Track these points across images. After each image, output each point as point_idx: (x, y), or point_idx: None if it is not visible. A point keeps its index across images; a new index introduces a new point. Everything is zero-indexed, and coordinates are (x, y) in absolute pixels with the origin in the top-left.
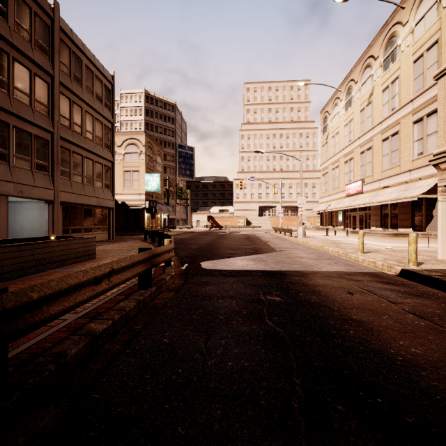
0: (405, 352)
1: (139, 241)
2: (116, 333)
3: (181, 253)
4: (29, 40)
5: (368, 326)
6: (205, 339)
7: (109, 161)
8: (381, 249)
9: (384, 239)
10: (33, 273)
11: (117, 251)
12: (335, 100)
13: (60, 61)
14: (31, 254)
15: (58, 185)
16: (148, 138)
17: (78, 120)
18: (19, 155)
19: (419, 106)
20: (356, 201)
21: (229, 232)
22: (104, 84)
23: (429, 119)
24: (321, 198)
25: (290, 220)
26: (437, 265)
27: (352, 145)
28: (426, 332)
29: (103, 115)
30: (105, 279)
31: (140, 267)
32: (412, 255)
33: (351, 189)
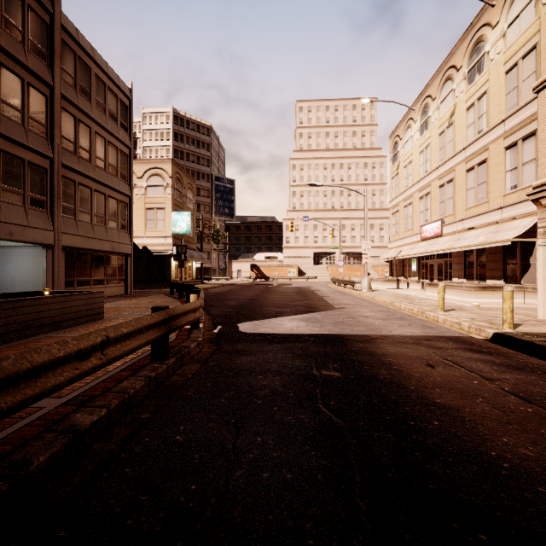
0: (511, 454)
1: (164, 296)
2: (113, 425)
3: (215, 311)
4: (21, 41)
5: (458, 414)
6: (235, 435)
7: (126, 195)
8: (466, 305)
9: (469, 293)
10: (16, 339)
11: (133, 309)
12: (408, 122)
13: (63, 69)
14: (14, 315)
15: (59, 226)
16: (176, 167)
17: (86, 144)
18: (8, 186)
19: (513, 128)
20: (434, 246)
21: (277, 284)
22: (119, 99)
23: (525, 144)
24: (391, 242)
25: (353, 270)
26: (538, 327)
27: (428, 176)
28: (536, 423)
29: (118, 138)
30: (97, 352)
31: (151, 333)
32: (507, 314)
33: (428, 232)
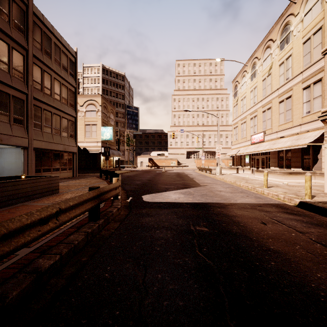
0: (324, 286)
1: (96, 178)
2: (64, 266)
3: (127, 187)
4: (8, 21)
5: (286, 257)
6: (143, 273)
7: (73, 116)
8: (280, 184)
9: (281, 176)
10: (3, 207)
11: (77, 186)
12: (243, 73)
13: (34, 39)
14: (2, 191)
15: (31, 135)
16: (104, 100)
17: (48, 85)
18: None
19: (307, 77)
20: (259, 148)
21: (165, 170)
22: (69, 58)
23: (315, 86)
24: (233, 145)
25: (210, 161)
26: (326, 198)
27: (256, 106)
28: None
29: (68, 81)
30: (53, 219)
31: (89, 204)
32: (307, 190)
33: (255, 139)
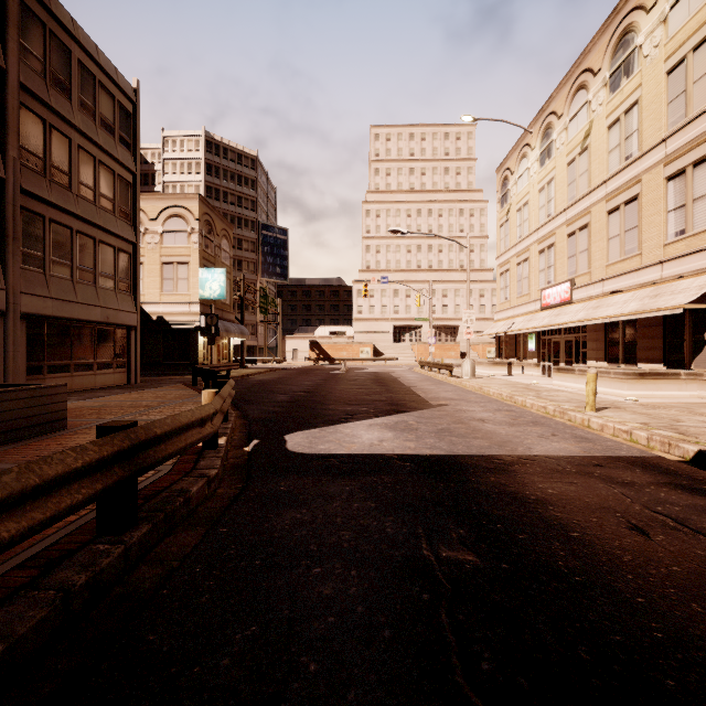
0: None
1: (182, 387)
2: None
3: (253, 412)
4: None
5: None
6: None
7: (129, 242)
8: (619, 401)
9: (620, 383)
10: None
11: (125, 409)
12: (522, 149)
13: (23, 45)
14: None
15: (16, 282)
16: (206, 206)
17: (62, 162)
18: None
19: (679, 150)
20: (562, 317)
21: (346, 369)
22: (117, 102)
23: (698, 171)
24: (498, 312)
25: (445, 349)
26: None
27: (552, 222)
28: None
29: (116, 157)
30: None
31: (78, 489)
32: None
33: (551, 297)
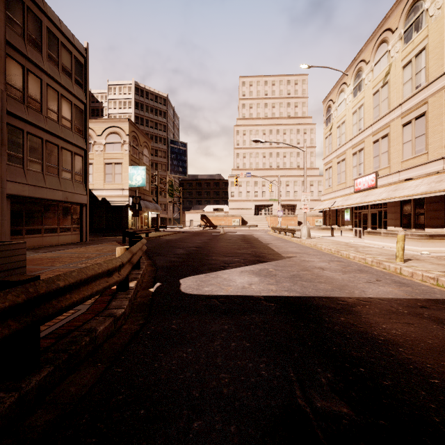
0: None
1: (115, 244)
2: None
3: (159, 261)
4: None
5: None
6: None
7: (81, 148)
8: (416, 254)
9: (416, 242)
10: None
11: (72, 259)
12: (341, 86)
13: (8, 15)
14: None
15: (3, 173)
16: (133, 127)
17: (36, 94)
18: None
19: None
20: (369, 197)
21: (224, 232)
22: (74, 56)
23: None
24: (324, 195)
25: (288, 219)
26: None
27: (362, 134)
28: None
29: (72, 92)
30: None
31: None
32: None
33: (361, 184)
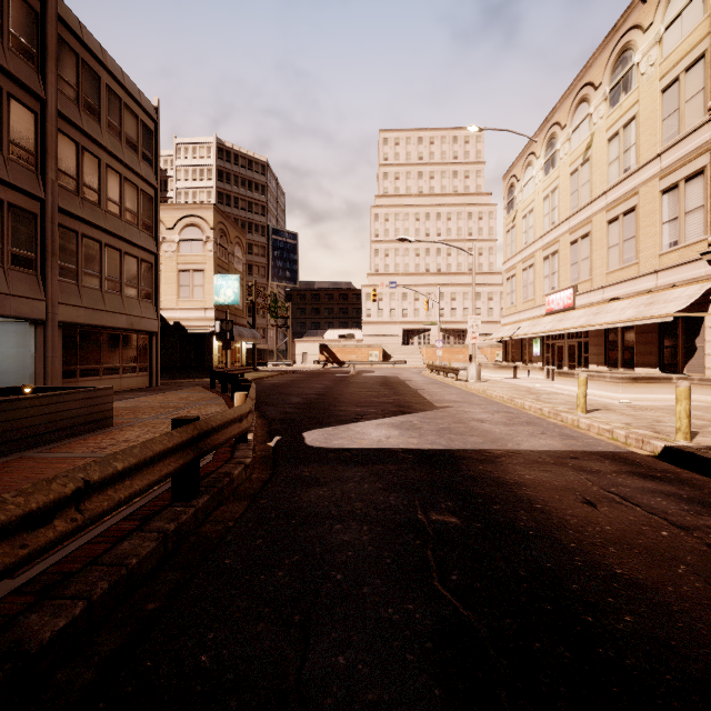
0: None
1: (202, 389)
2: (98, 627)
3: (271, 413)
4: None
5: (658, 598)
6: (300, 650)
7: (151, 252)
8: (612, 403)
9: (615, 386)
10: None
11: (157, 410)
12: (528, 157)
13: (59, 76)
14: None
15: (54, 293)
16: (220, 215)
17: (93, 181)
18: None
19: (672, 165)
20: (564, 322)
21: (355, 372)
22: (140, 121)
23: (689, 186)
24: (505, 316)
25: (454, 352)
26: None
27: (556, 230)
28: None
29: (139, 173)
30: (66, 509)
31: (169, 463)
32: (682, 420)
33: (555, 303)
